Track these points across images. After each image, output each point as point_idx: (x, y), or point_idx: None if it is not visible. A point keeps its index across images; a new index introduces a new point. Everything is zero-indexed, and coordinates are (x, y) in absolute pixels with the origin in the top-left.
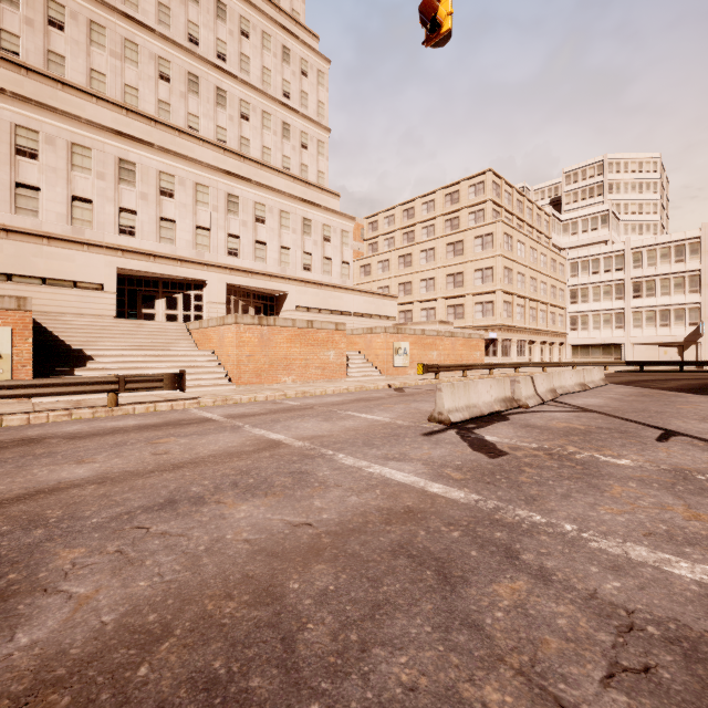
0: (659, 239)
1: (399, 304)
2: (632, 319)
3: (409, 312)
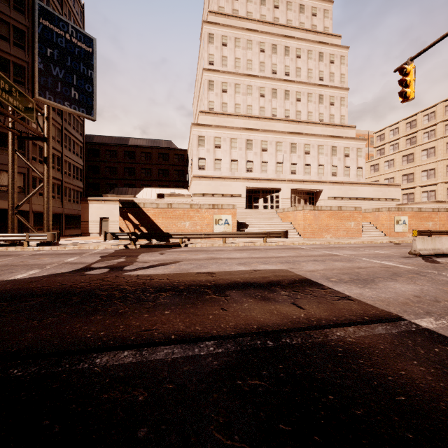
0: None
1: (403, 189)
2: None
3: (411, 194)
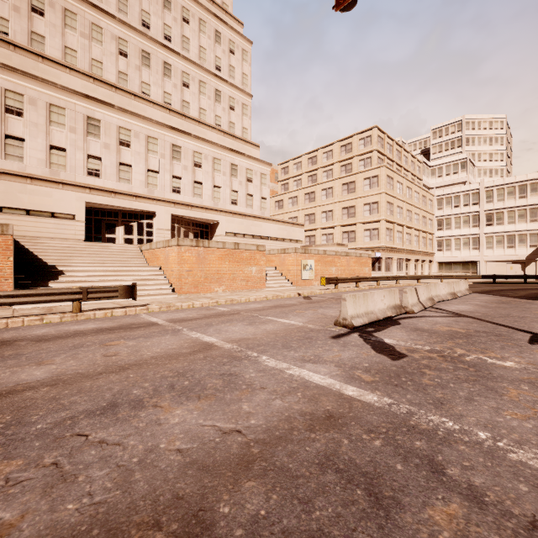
0: (507, 180)
1: (305, 231)
2: (485, 242)
3: (313, 237)
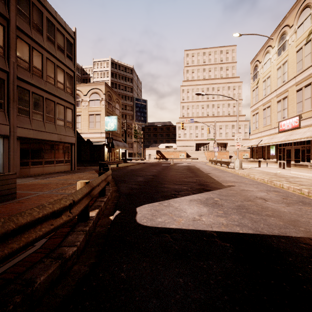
0: None
1: None
2: None
3: None
